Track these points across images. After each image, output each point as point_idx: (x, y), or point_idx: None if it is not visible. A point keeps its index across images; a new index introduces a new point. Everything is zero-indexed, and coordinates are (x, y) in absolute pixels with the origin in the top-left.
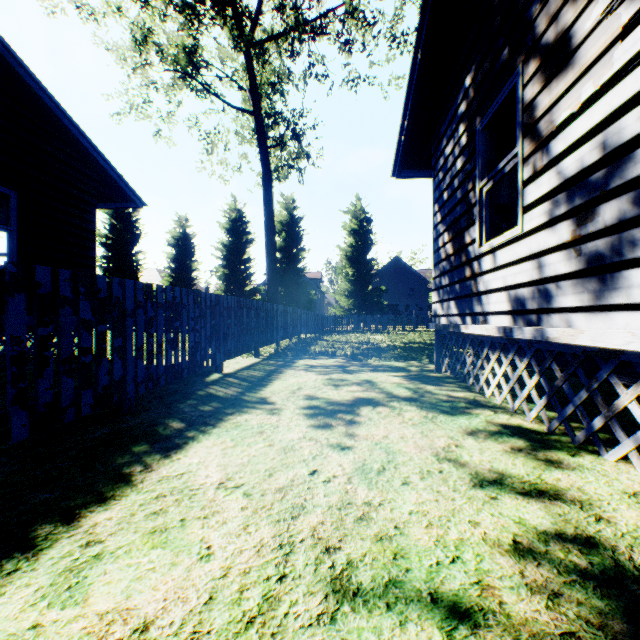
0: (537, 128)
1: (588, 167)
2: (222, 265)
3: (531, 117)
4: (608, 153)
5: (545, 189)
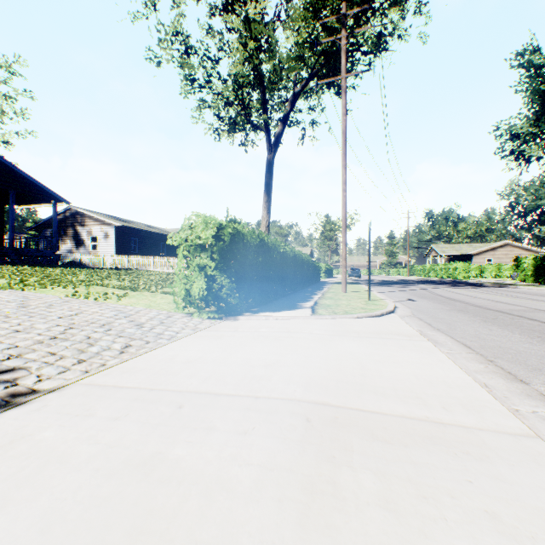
0: (63, 244)
1: (67, 250)
2: None
3: (62, 243)
4: (68, 250)
5: (64, 249)
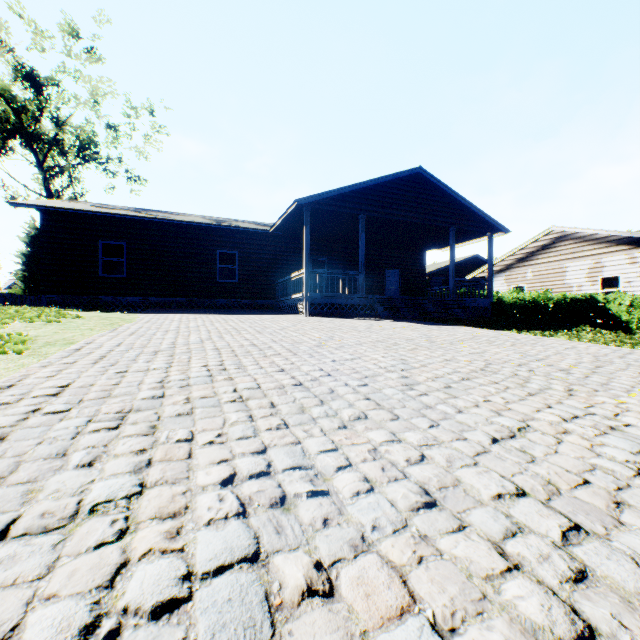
0: None
1: None
2: (22, 269)
3: None
4: None
5: None
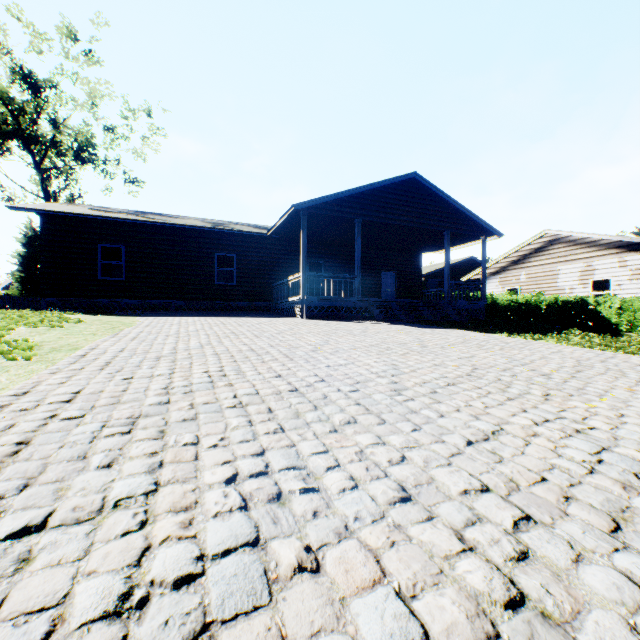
0: None
1: None
2: (19, 270)
3: None
4: None
5: None
